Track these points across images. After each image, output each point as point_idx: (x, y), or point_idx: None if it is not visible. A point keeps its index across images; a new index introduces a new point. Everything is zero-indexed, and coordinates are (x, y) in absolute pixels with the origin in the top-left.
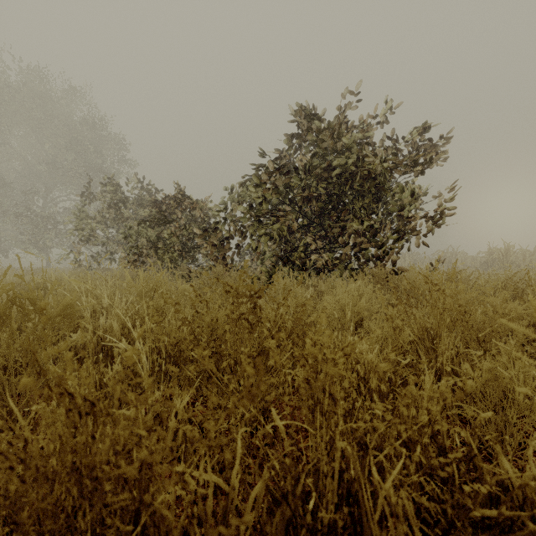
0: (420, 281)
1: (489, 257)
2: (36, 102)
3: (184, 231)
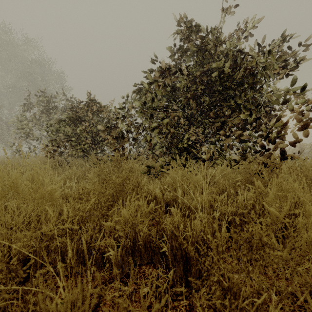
0: None
1: (299, 149)
2: (2, 47)
3: (93, 128)
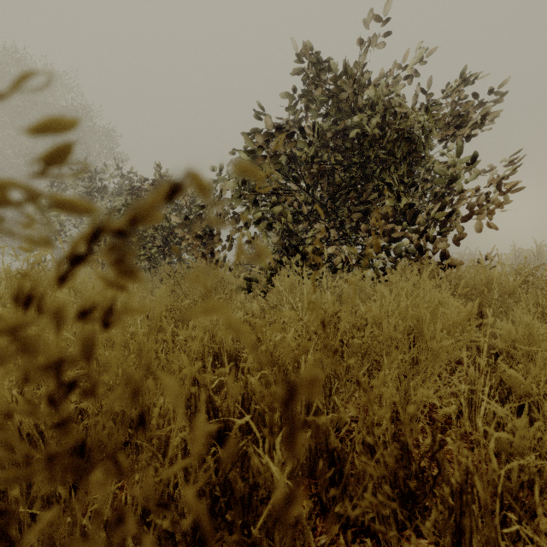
0: (501, 279)
1: (514, 259)
2: None
3: (165, 222)
